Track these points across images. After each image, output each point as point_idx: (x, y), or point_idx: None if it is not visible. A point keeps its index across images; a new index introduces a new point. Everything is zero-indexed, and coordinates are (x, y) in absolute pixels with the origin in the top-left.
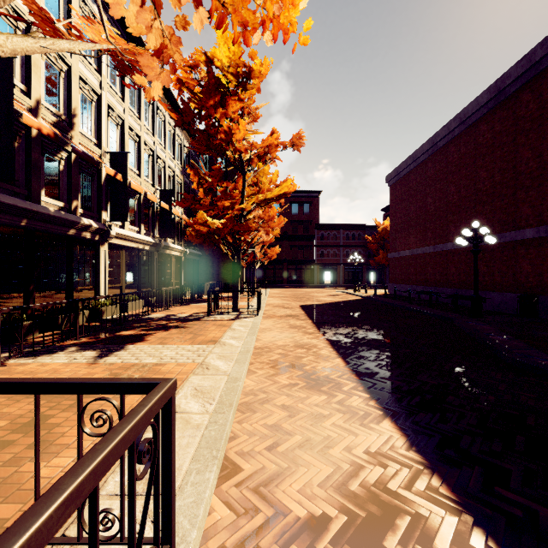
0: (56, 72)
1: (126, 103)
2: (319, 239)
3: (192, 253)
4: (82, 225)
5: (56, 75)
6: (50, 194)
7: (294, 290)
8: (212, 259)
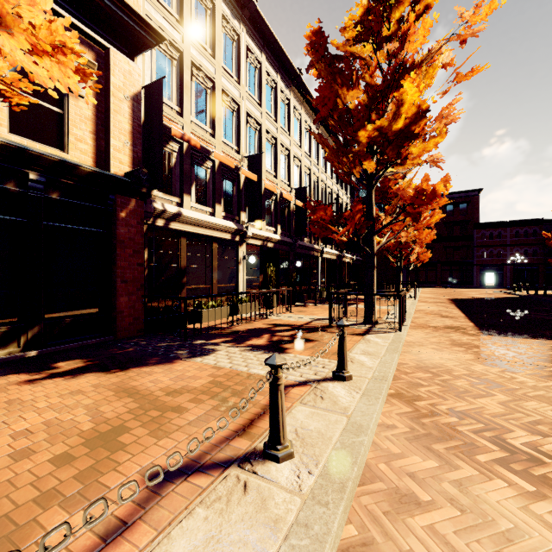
0: (306, 176)
1: (327, 173)
2: (479, 239)
3: (356, 259)
4: (315, 249)
5: (306, 177)
6: (304, 236)
7: (446, 290)
8: None
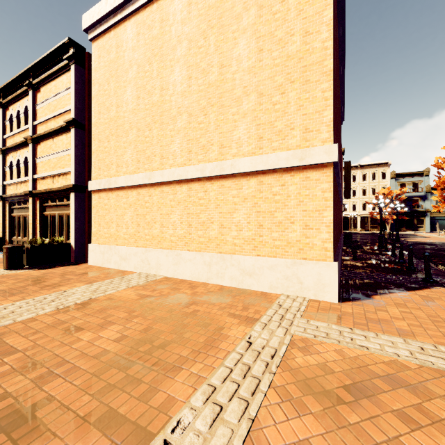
0: None
1: None
2: None
3: None
4: None
5: None
6: None
7: None
8: None
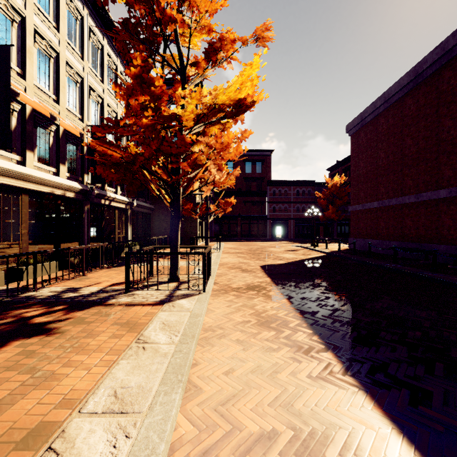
0: None
1: None
2: (271, 195)
3: (141, 206)
4: None
5: None
6: None
7: (248, 244)
8: (165, 213)
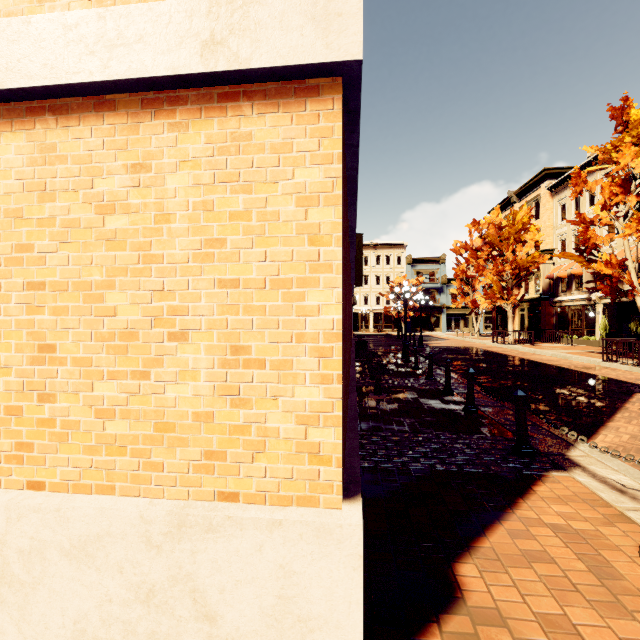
0: None
1: None
2: None
3: None
4: None
5: None
6: None
7: None
8: None
